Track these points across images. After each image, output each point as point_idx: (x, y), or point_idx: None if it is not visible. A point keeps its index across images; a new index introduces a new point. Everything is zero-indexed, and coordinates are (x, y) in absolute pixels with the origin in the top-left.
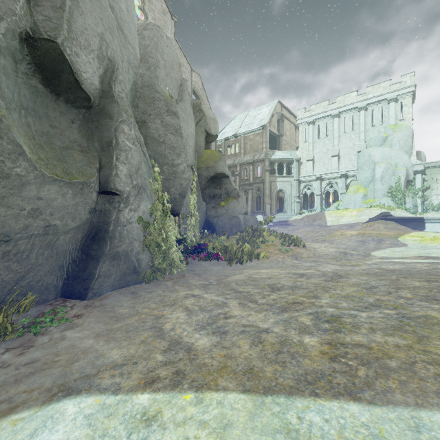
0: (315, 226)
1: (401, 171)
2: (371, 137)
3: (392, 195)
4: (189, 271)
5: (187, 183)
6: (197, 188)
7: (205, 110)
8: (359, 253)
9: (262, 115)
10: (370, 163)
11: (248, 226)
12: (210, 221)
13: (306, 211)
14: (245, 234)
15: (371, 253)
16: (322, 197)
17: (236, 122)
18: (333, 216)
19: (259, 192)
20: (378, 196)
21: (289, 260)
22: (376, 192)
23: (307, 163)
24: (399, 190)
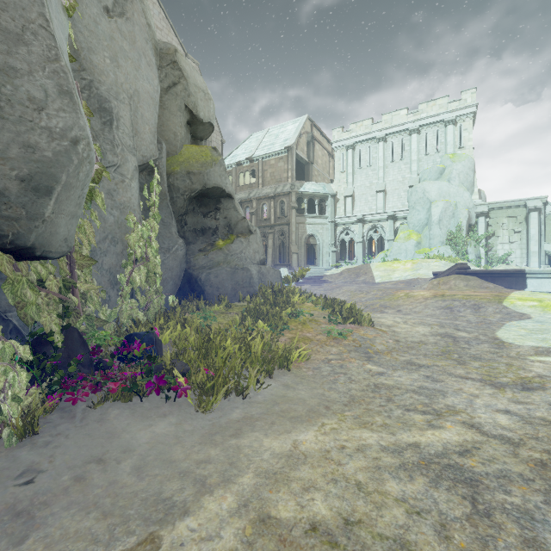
0: (359, 283)
1: (463, 212)
2: (425, 169)
3: (452, 243)
4: (4, 483)
5: (59, 149)
6: (166, 210)
7: (185, 67)
8: (476, 336)
9: (287, 133)
10: (424, 202)
11: (266, 285)
12: (194, 276)
13: (345, 263)
14: (260, 299)
15: (498, 336)
16: (365, 245)
17: (251, 142)
18: (382, 269)
19: (283, 238)
20: (435, 245)
21: (355, 362)
22: (432, 239)
23: (346, 200)
24: (460, 237)
